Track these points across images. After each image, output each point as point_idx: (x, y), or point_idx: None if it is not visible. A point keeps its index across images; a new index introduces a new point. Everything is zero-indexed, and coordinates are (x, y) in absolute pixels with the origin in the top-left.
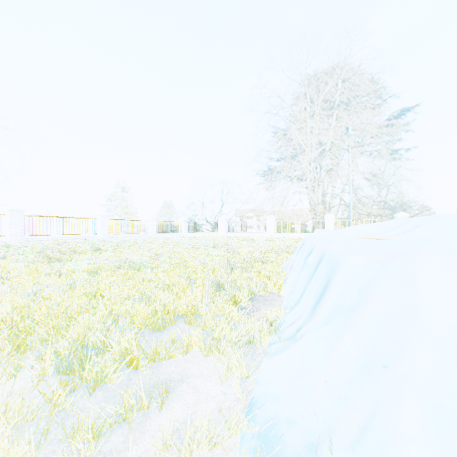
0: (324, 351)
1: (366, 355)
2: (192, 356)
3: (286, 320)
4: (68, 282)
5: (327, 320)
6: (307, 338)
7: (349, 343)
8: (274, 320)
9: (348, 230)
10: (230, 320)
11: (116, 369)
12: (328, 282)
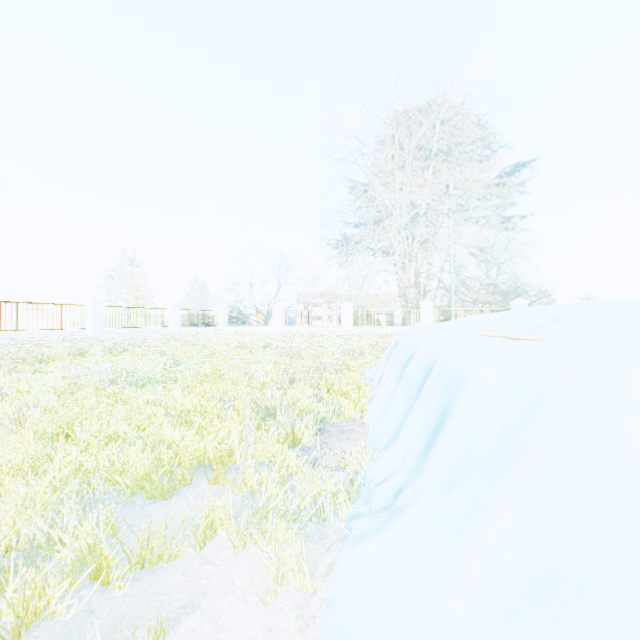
0: (450, 544)
1: (535, 564)
2: (216, 548)
3: (376, 470)
4: (14, 412)
5: (449, 480)
6: (416, 512)
7: (498, 533)
8: (356, 468)
9: (458, 323)
10: (285, 473)
11: (66, 590)
12: (445, 411)
